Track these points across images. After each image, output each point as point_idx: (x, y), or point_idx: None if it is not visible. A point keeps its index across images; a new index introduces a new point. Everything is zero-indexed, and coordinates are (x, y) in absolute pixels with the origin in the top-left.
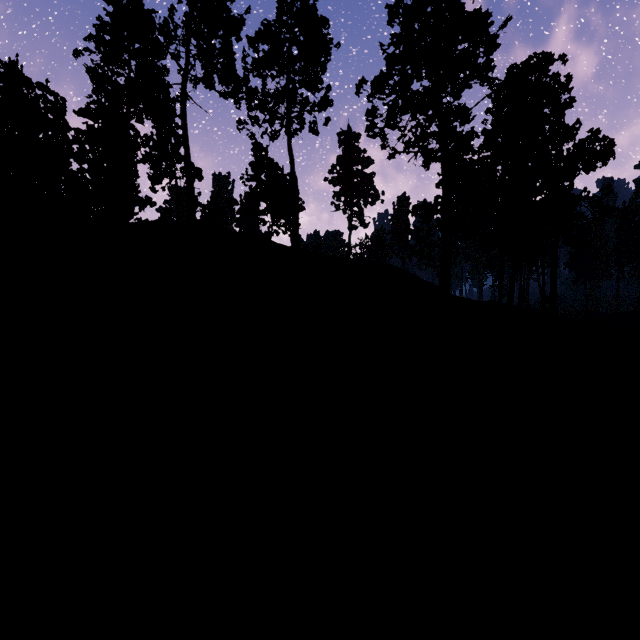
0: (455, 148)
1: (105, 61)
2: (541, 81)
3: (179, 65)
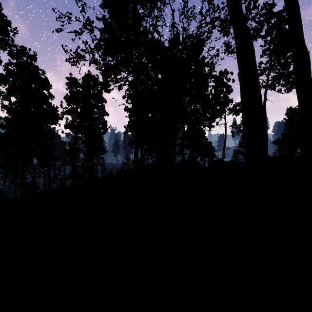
0: None
1: None
2: None
3: None
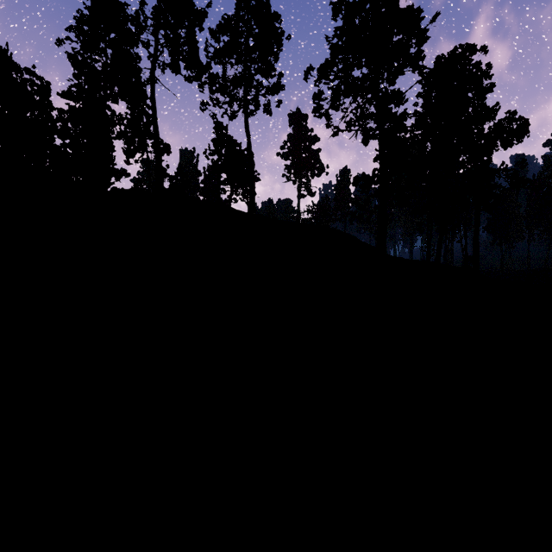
0: (390, 127)
1: (84, 49)
2: (465, 69)
3: (149, 52)
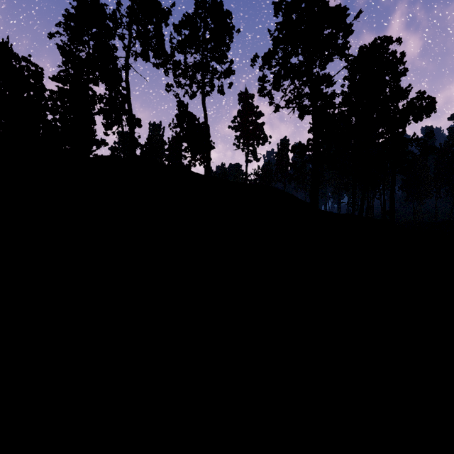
0: (322, 104)
1: (71, 41)
2: (383, 56)
3: (124, 43)
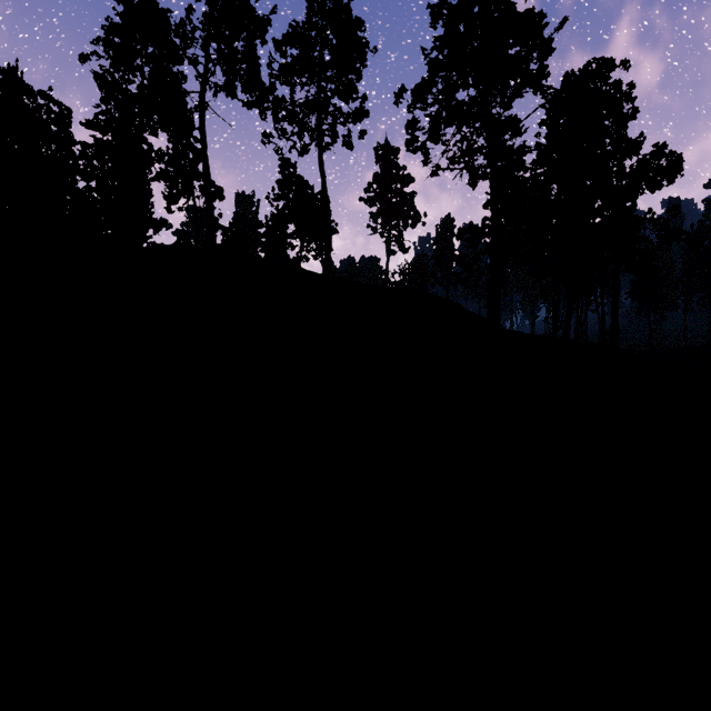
0: (505, 164)
1: (115, 67)
2: (601, 89)
3: (197, 71)
